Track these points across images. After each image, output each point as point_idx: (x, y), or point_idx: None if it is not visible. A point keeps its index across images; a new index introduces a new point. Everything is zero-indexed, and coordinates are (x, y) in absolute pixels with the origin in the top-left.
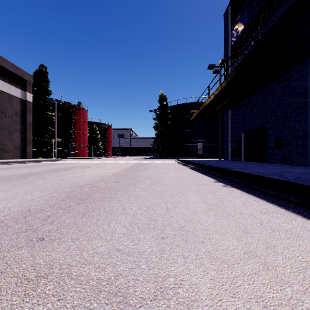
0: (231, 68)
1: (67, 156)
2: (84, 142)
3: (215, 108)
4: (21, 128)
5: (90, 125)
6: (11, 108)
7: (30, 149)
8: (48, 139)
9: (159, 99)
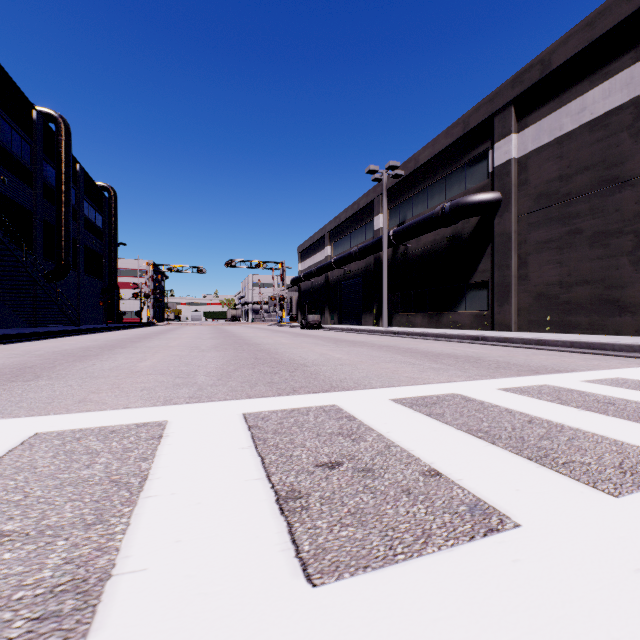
0: None
1: None
2: None
3: None
4: None
5: None
6: None
7: None
8: None
9: None
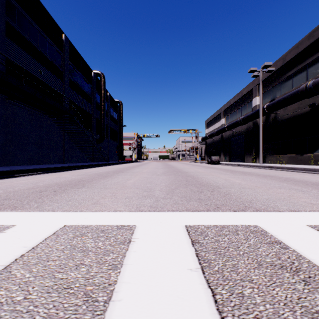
0: None
1: None
2: None
3: None
4: None
5: None
6: None
7: None
8: None
9: None
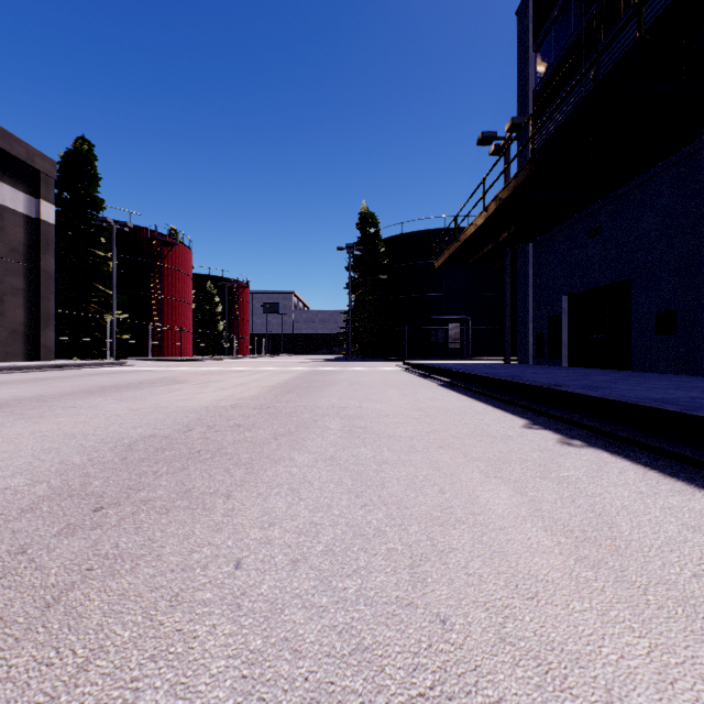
0: (536, 141)
1: (142, 354)
2: (184, 321)
3: (496, 237)
4: (26, 286)
5: (198, 283)
6: (2, 237)
7: (50, 337)
8: (95, 314)
9: (359, 220)
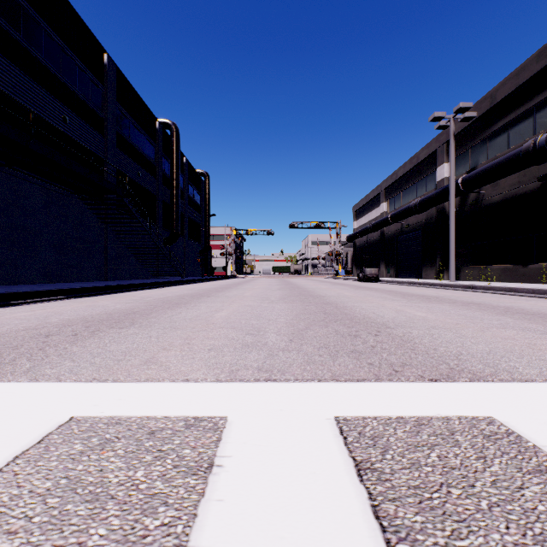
0: None
1: None
2: None
3: None
4: None
5: None
6: None
7: None
8: None
9: None
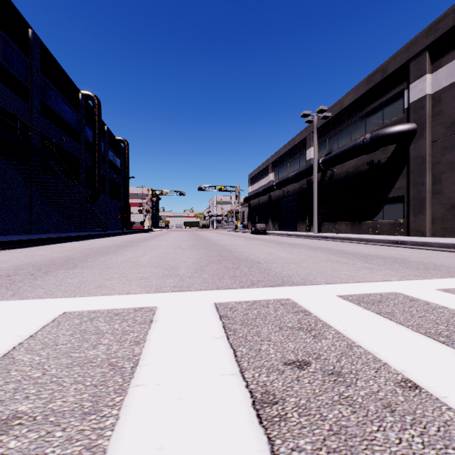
0: None
1: None
2: None
3: None
4: None
5: None
6: None
7: None
8: None
9: None
